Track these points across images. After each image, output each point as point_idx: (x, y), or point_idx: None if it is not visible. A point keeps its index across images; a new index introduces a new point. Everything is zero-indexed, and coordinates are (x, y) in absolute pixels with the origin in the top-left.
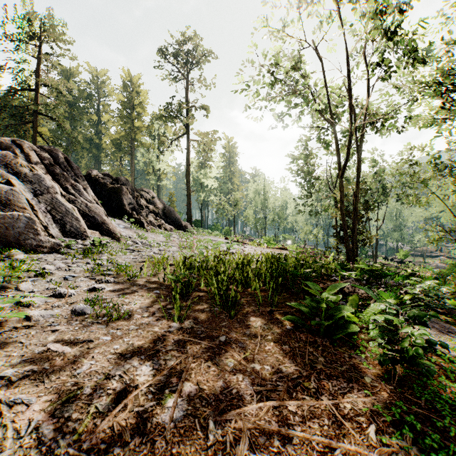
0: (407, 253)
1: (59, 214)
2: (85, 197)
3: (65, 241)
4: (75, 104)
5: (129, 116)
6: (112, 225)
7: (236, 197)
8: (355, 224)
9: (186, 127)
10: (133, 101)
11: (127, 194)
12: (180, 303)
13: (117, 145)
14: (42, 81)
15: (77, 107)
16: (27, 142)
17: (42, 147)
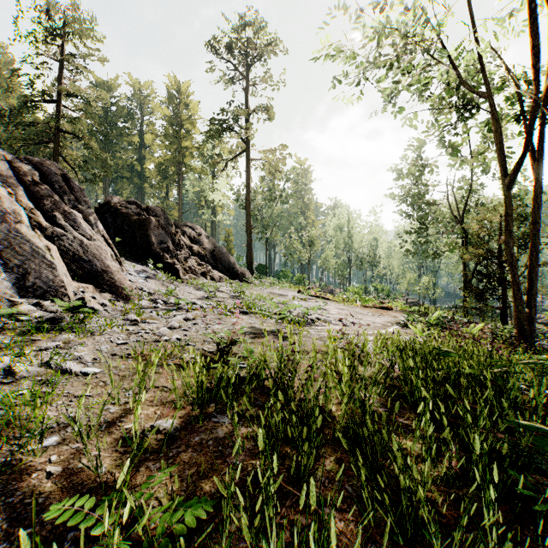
0: None
1: (18, 257)
2: (82, 230)
3: (21, 303)
4: (114, 124)
5: (176, 135)
6: (120, 274)
7: (312, 234)
8: (534, 272)
9: (245, 143)
10: (181, 116)
11: (157, 229)
12: None
13: (163, 173)
14: (64, 89)
15: (115, 127)
16: None
17: (28, 159)
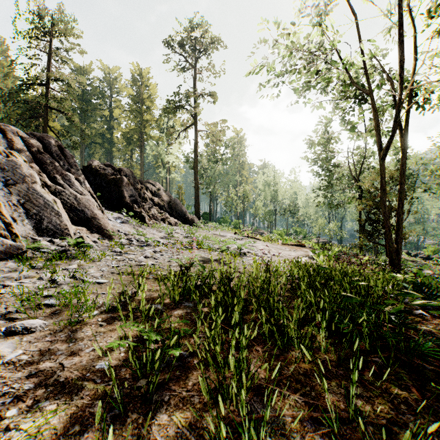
0: (436, 249)
1: (35, 208)
2: (75, 187)
3: (39, 240)
4: (88, 100)
5: (138, 110)
6: (104, 220)
7: (246, 189)
8: (401, 218)
9: (194, 118)
10: (142, 95)
11: (128, 186)
12: (133, 433)
13: (128, 139)
14: (51, 75)
15: (90, 103)
16: (13, 128)
17: (33, 134)
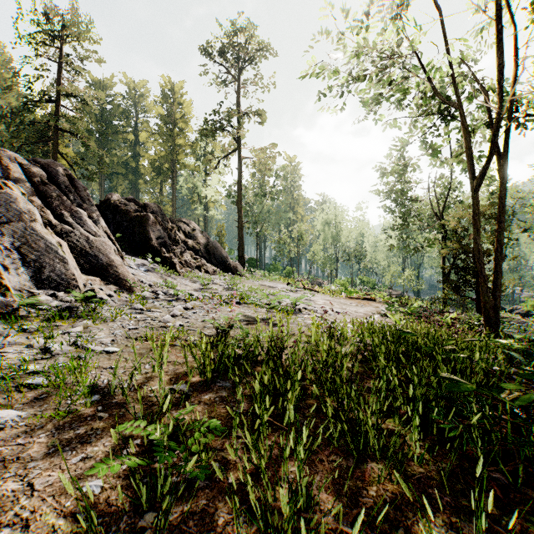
0: None
1: (34, 253)
2: (88, 227)
3: (38, 294)
4: (109, 122)
5: (170, 133)
6: (124, 268)
7: (301, 229)
8: (499, 265)
9: (237, 142)
10: (175, 114)
11: (155, 225)
12: None
13: (157, 169)
14: (63, 90)
15: (111, 125)
16: (11, 152)
17: (36, 161)
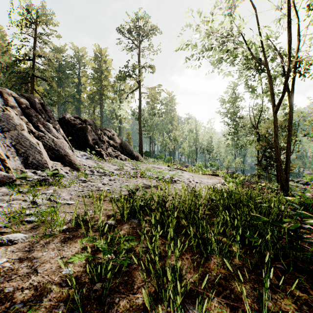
0: (312, 177)
1: (23, 148)
2: (53, 133)
3: (26, 172)
4: (63, 71)
5: (99, 78)
6: (74, 157)
7: (175, 134)
8: (289, 155)
9: (138, 83)
10: (102, 67)
11: (91, 132)
12: None
13: (91, 99)
14: (37, 53)
15: (64, 73)
16: (8, 90)
17: (23, 95)
